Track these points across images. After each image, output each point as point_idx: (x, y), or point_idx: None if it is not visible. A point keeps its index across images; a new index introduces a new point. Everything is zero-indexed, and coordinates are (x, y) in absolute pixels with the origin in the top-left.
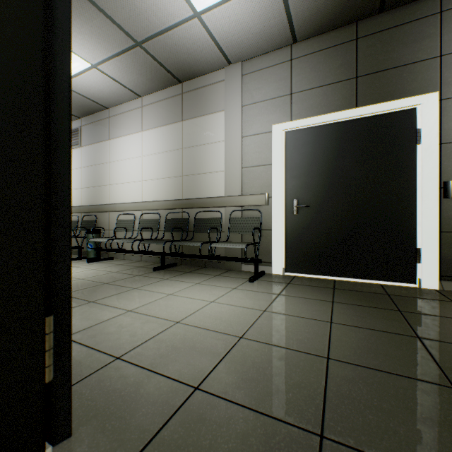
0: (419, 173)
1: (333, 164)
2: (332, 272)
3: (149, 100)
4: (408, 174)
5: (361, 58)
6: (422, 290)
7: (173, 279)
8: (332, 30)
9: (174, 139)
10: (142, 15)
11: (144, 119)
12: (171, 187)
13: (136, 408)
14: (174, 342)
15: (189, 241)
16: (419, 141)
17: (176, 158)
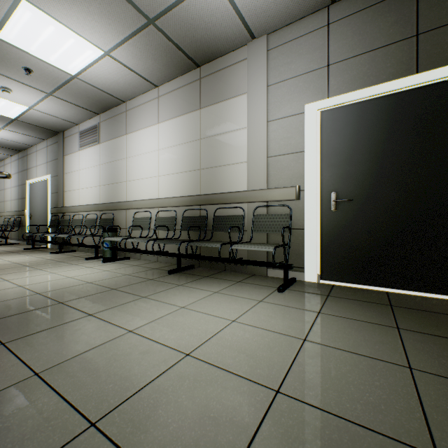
0: None
1: (384, 148)
2: (383, 283)
3: (165, 89)
4: None
5: (424, 9)
6: None
7: (188, 285)
8: None
9: (191, 129)
10: None
11: (160, 110)
12: (188, 182)
13: None
14: (178, 395)
15: (207, 242)
16: None
17: (193, 150)
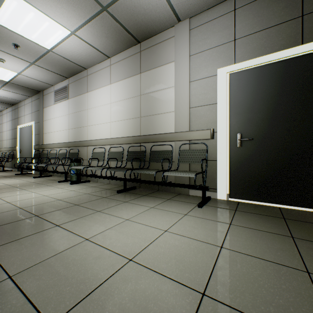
0: None
1: (277, 100)
2: (276, 200)
3: (115, 60)
4: None
5: None
6: None
7: (132, 202)
8: None
9: (134, 88)
10: None
11: (112, 74)
12: (132, 126)
13: None
14: (122, 298)
15: (145, 170)
16: None
17: (135, 103)
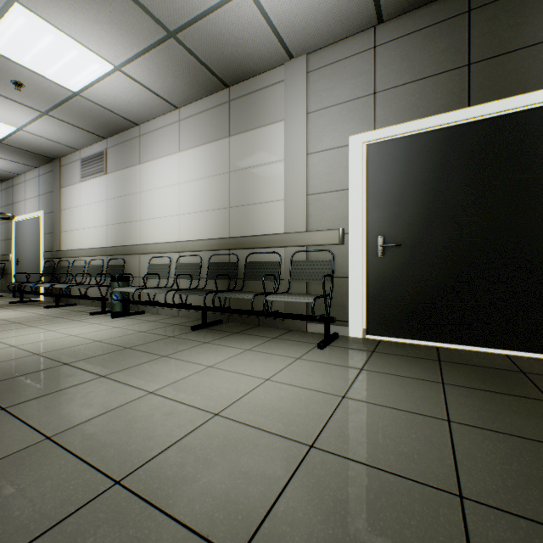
0: None
1: (435, 187)
2: (433, 337)
3: (188, 112)
4: None
5: (477, 37)
6: None
7: (216, 342)
8: (433, 1)
9: (219, 160)
10: None
11: (182, 136)
12: (215, 222)
13: None
14: (207, 453)
15: (238, 292)
16: None
17: (221, 185)
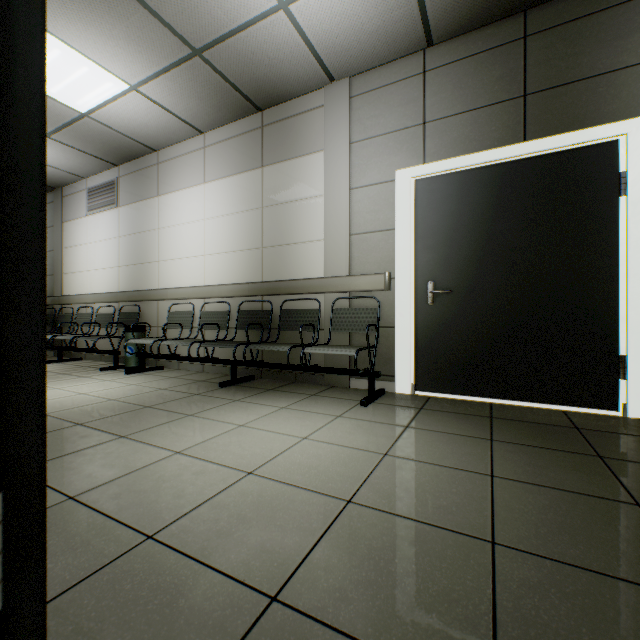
0: (623, 240)
1: (489, 228)
2: (487, 392)
3: (214, 138)
4: (606, 242)
5: (533, 66)
6: (630, 421)
7: (247, 400)
8: (487, 24)
9: (250, 194)
10: (201, 7)
11: (207, 165)
12: (246, 264)
13: (169, 638)
14: (241, 509)
15: (272, 344)
16: (625, 191)
17: (253, 222)
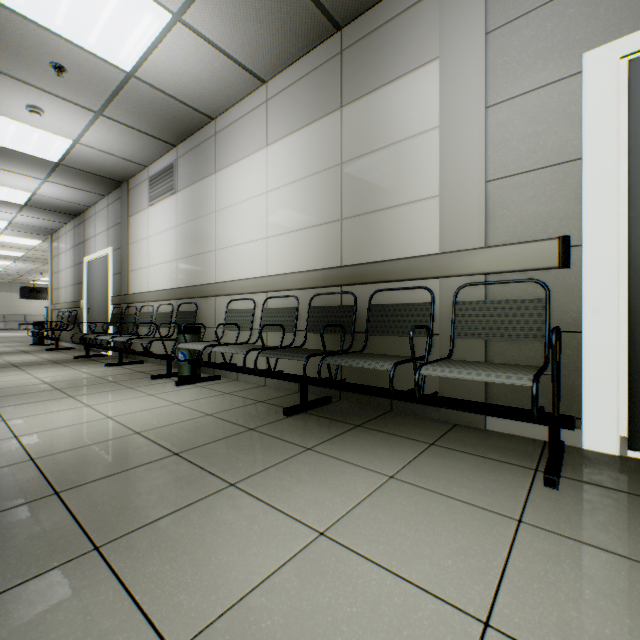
0: None
1: None
2: None
3: (278, 85)
4: None
5: None
6: None
7: (326, 450)
8: None
9: (324, 148)
10: None
11: (270, 122)
12: (319, 244)
13: None
14: None
15: (361, 357)
16: None
17: (328, 185)
